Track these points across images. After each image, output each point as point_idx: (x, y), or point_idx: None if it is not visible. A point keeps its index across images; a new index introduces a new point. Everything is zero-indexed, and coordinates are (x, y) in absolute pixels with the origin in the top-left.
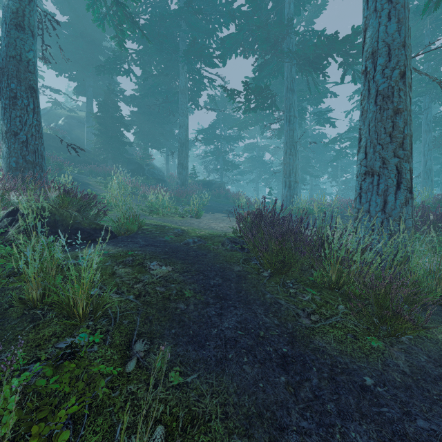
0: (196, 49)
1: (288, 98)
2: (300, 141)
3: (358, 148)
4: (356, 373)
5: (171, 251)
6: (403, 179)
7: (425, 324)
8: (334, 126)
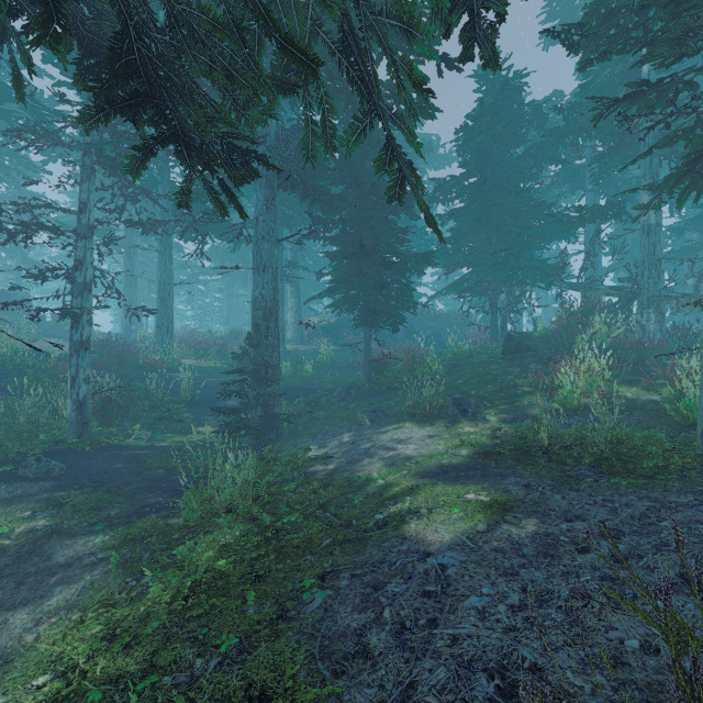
0: (8, 147)
1: (128, 236)
2: (140, 277)
3: (156, 316)
4: (140, 377)
5: (58, 358)
6: (170, 330)
7: (159, 368)
8: (184, 252)
